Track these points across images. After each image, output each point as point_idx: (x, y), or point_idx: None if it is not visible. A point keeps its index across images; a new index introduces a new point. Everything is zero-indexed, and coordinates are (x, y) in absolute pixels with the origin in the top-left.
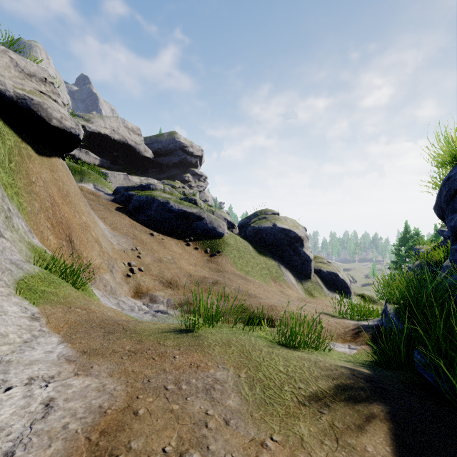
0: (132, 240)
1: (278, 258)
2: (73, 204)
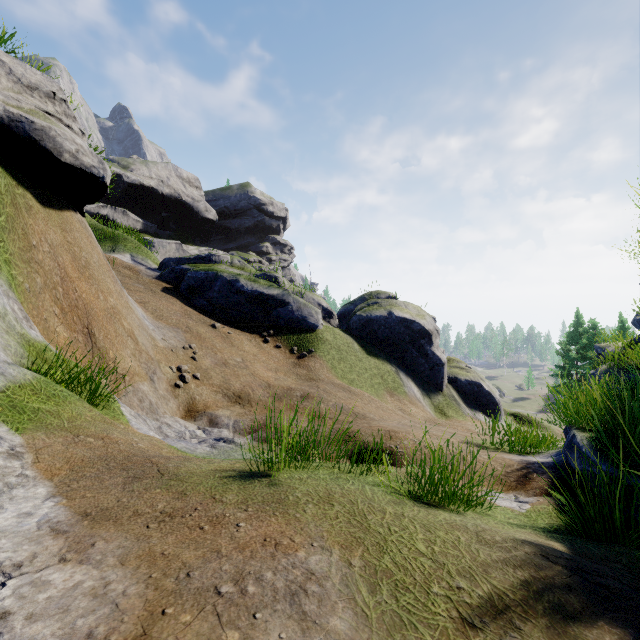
0: (184, 334)
1: (396, 361)
2: (96, 280)
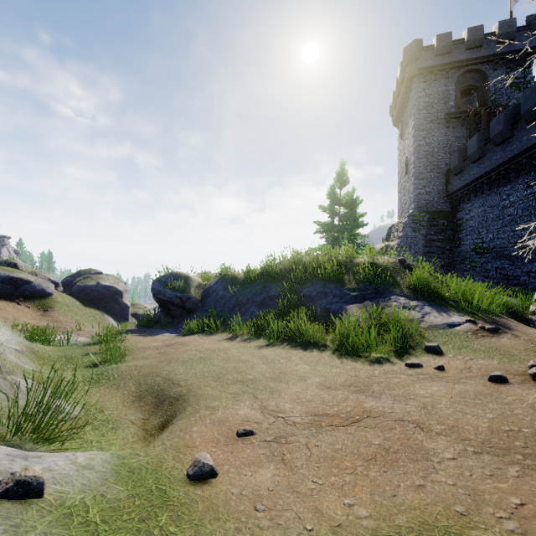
0: None
1: (102, 308)
2: None
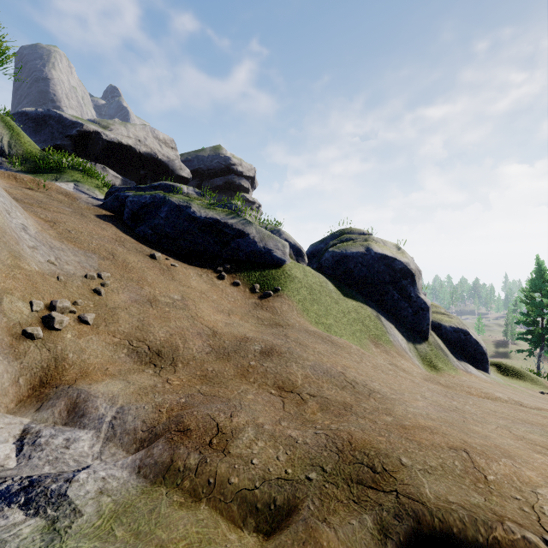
0: (100, 260)
1: (375, 305)
2: None
